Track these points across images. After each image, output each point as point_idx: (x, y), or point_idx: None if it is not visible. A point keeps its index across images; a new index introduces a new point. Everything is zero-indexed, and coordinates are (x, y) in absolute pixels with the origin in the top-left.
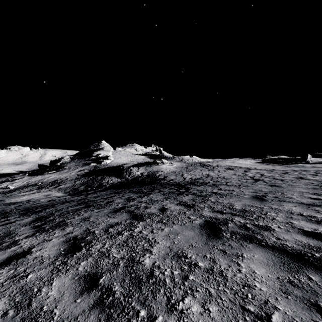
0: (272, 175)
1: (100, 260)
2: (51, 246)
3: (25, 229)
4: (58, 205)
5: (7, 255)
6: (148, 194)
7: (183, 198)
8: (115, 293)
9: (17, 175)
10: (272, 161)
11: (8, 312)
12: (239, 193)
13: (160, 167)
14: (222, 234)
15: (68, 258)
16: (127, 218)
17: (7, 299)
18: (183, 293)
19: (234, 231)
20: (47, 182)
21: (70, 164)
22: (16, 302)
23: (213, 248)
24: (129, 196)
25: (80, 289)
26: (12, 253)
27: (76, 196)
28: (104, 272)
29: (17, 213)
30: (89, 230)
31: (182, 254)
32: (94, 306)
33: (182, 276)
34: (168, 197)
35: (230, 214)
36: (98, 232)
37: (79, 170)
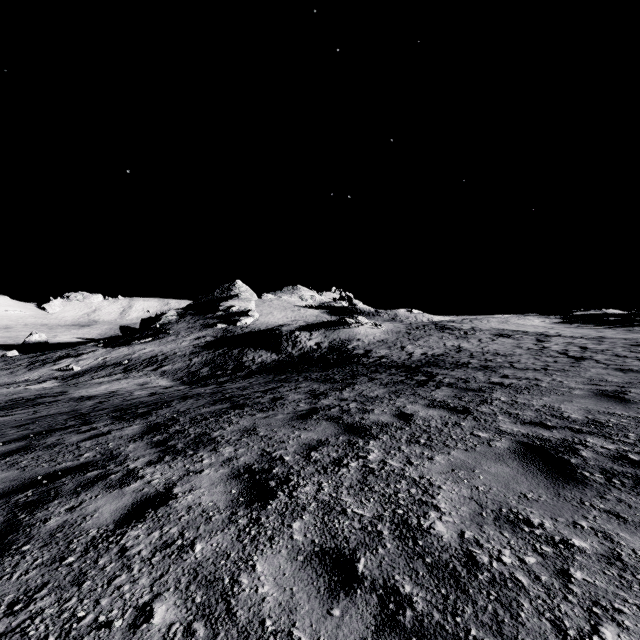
0: (609, 349)
1: (332, 520)
2: (209, 484)
3: (139, 448)
4: (176, 402)
5: (130, 500)
6: (348, 384)
7: (433, 394)
8: (412, 600)
9: (84, 347)
10: (592, 320)
11: (193, 628)
12: (557, 385)
13: (354, 331)
14: (580, 473)
15: (258, 512)
16: (335, 432)
17: (177, 597)
18: (586, 614)
19: (608, 469)
20: (138, 360)
21: (178, 326)
22: (199, 605)
23: (582, 505)
24: (312, 389)
25: (323, 584)
26: (137, 495)
27: (200, 387)
28: (357, 549)
29: (105, 415)
30: (269, 454)
31: (517, 517)
32: (380, 629)
33: (552, 570)
34: (397, 391)
35: (566, 429)
36: (291, 459)
37: (195, 338)
